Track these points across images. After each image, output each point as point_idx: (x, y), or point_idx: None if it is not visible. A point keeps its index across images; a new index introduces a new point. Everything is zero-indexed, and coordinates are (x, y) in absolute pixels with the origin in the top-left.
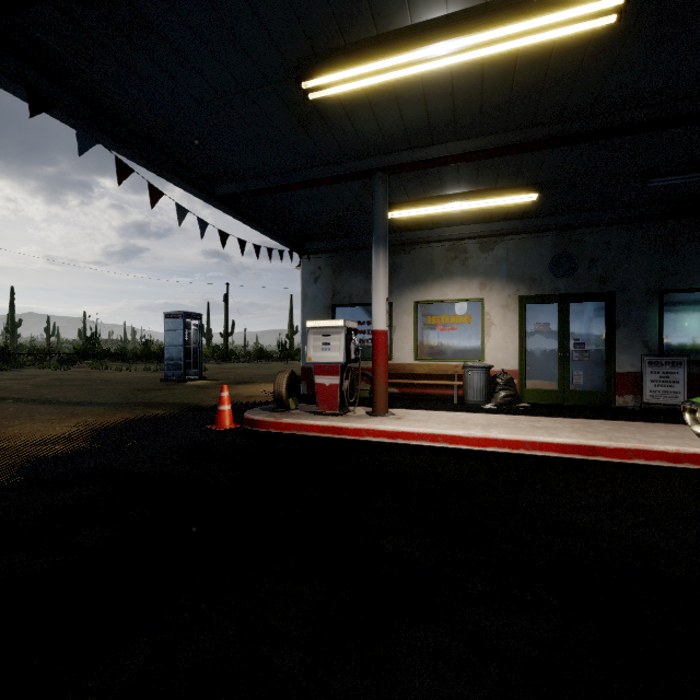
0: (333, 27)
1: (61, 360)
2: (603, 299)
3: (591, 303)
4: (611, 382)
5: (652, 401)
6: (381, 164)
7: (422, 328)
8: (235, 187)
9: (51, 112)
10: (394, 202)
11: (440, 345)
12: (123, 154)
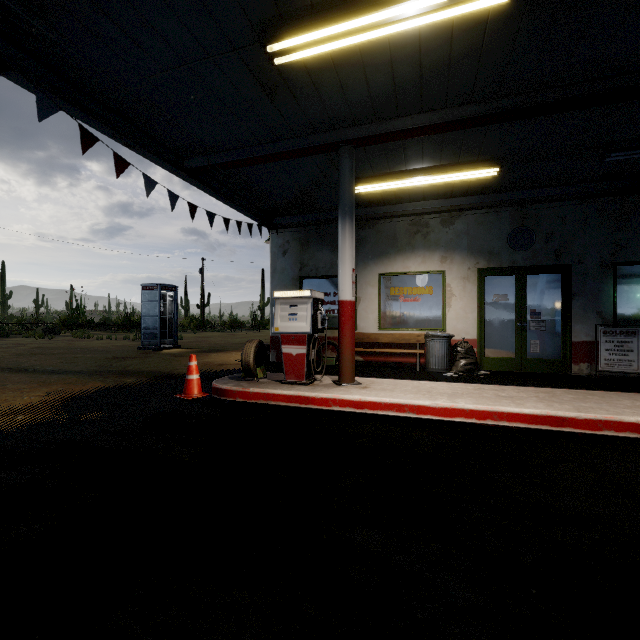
0: None
1: (46, 329)
2: (559, 271)
3: (547, 275)
4: (567, 350)
5: (607, 369)
6: (347, 137)
7: (386, 299)
8: (204, 160)
9: (11, 76)
10: (359, 177)
11: (402, 315)
12: (89, 124)
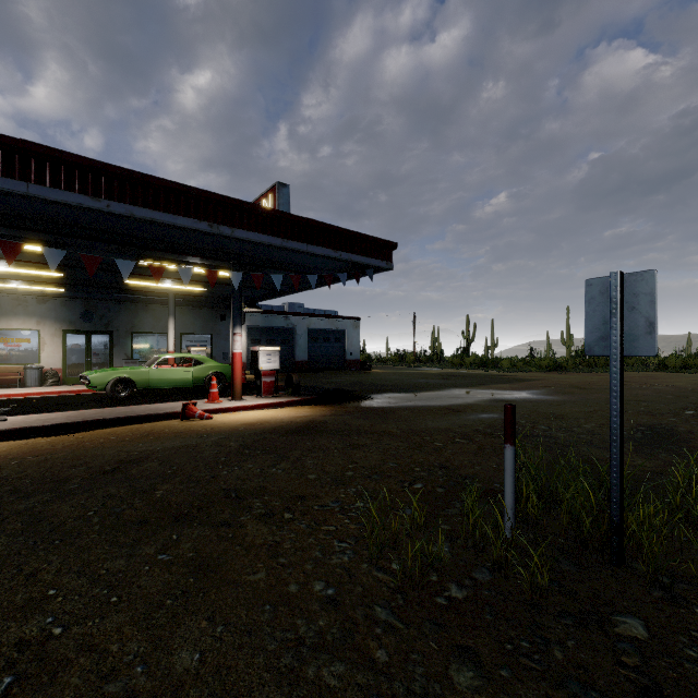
0: None
1: None
2: (108, 334)
3: (102, 335)
4: None
5: None
6: None
7: None
8: None
9: None
10: None
11: (7, 355)
12: None
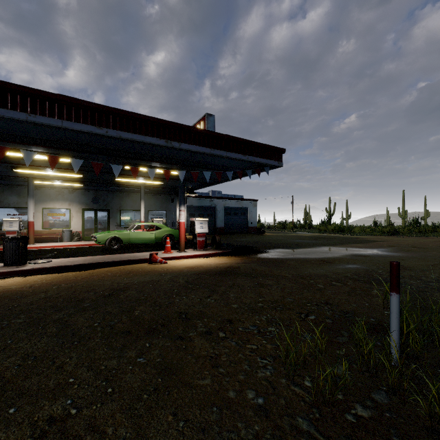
0: (25, 166)
1: None
2: (107, 211)
3: (104, 212)
4: None
5: None
6: (32, 176)
7: (46, 217)
8: None
9: None
10: (34, 178)
11: (53, 223)
12: None
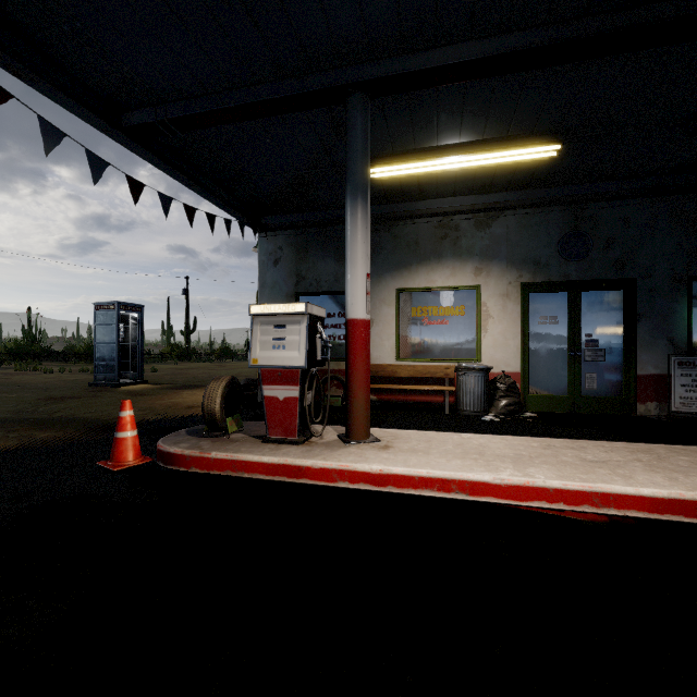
0: None
1: None
2: (620, 287)
3: (606, 292)
4: (631, 386)
5: (683, 410)
6: (359, 77)
7: (405, 322)
8: (150, 114)
9: None
10: (374, 156)
11: (426, 341)
12: None
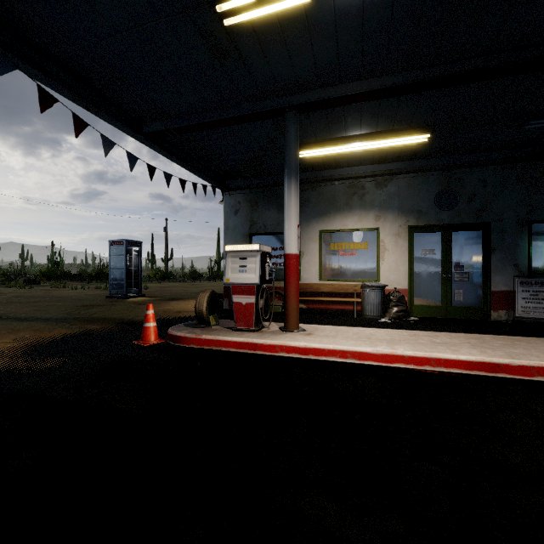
0: None
1: (27, 280)
2: (480, 228)
3: (469, 232)
4: (487, 299)
5: (523, 316)
6: (293, 102)
7: (326, 253)
8: (161, 125)
9: None
10: (303, 143)
11: (341, 267)
12: (49, 86)
